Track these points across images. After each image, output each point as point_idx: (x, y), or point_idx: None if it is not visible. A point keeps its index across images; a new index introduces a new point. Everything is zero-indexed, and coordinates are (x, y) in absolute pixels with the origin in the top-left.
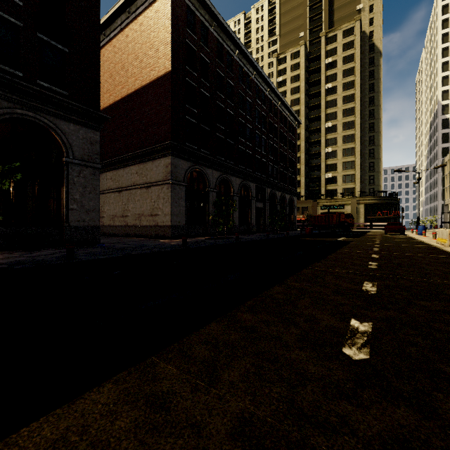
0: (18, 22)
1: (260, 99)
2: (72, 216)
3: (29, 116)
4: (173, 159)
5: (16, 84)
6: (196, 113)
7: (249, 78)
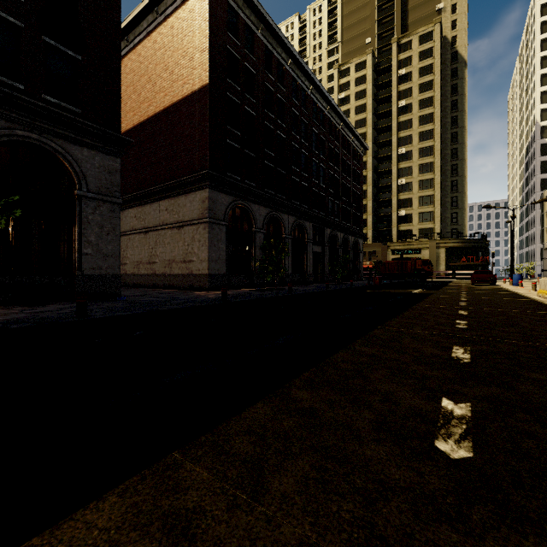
0: (19, 23)
1: (318, 119)
2: (86, 263)
3: (33, 139)
4: (211, 193)
5: (16, 99)
6: (239, 136)
7: (305, 93)
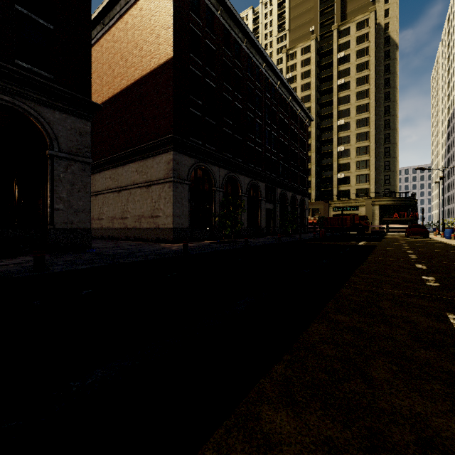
0: None
1: (270, 93)
2: (58, 218)
3: (5, 101)
4: (175, 155)
5: None
6: (201, 105)
7: (259, 70)
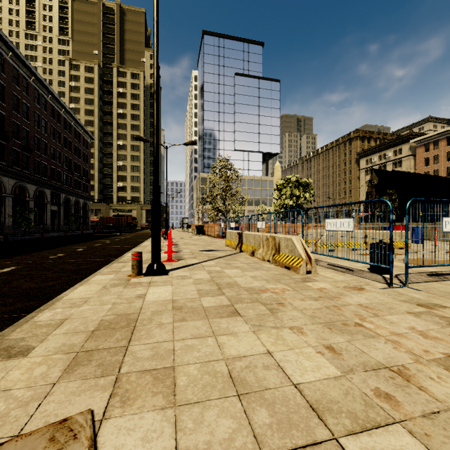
0: None
1: (55, 118)
2: None
3: None
4: None
5: None
6: None
7: (45, 99)
